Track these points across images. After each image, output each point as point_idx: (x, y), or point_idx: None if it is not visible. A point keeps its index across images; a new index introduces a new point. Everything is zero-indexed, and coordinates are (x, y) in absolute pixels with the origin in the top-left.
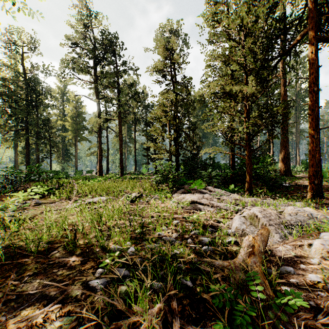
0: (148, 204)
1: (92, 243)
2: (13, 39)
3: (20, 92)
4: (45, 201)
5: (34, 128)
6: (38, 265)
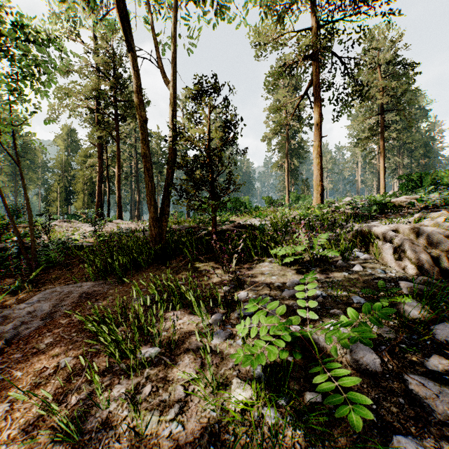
0: None
1: None
2: None
3: None
4: None
5: None
6: None
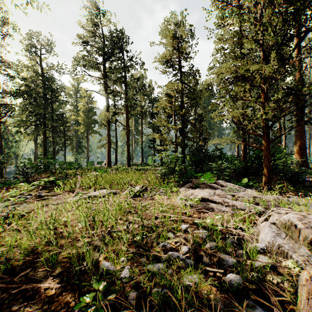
0: (153, 199)
1: (79, 256)
2: (32, 43)
3: (39, 90)
4: (49, 193)
5: (50, 123)
6: None
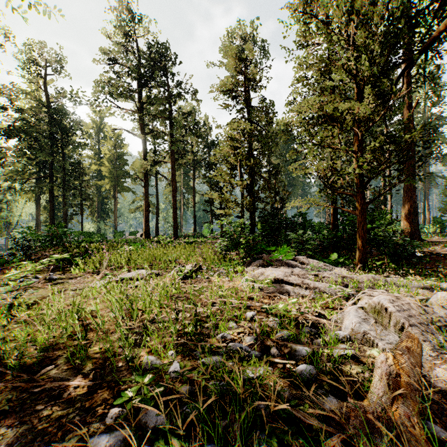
0: (209, 282)
1: (114, 350)
2: (33, 58)
3: (43, 127)
4: (63, 276)
5: (60, 175)
6: (14, 394)
